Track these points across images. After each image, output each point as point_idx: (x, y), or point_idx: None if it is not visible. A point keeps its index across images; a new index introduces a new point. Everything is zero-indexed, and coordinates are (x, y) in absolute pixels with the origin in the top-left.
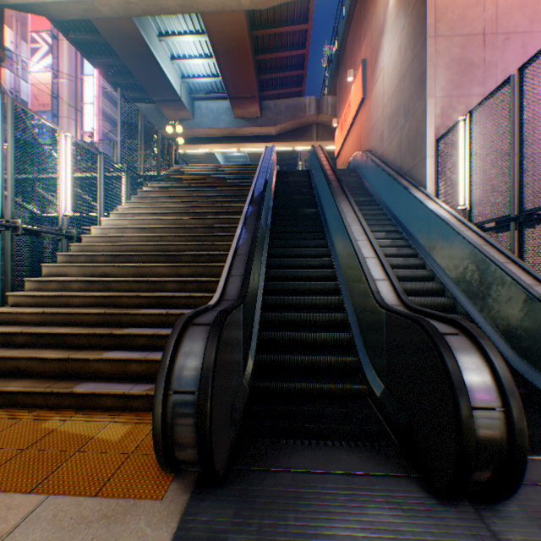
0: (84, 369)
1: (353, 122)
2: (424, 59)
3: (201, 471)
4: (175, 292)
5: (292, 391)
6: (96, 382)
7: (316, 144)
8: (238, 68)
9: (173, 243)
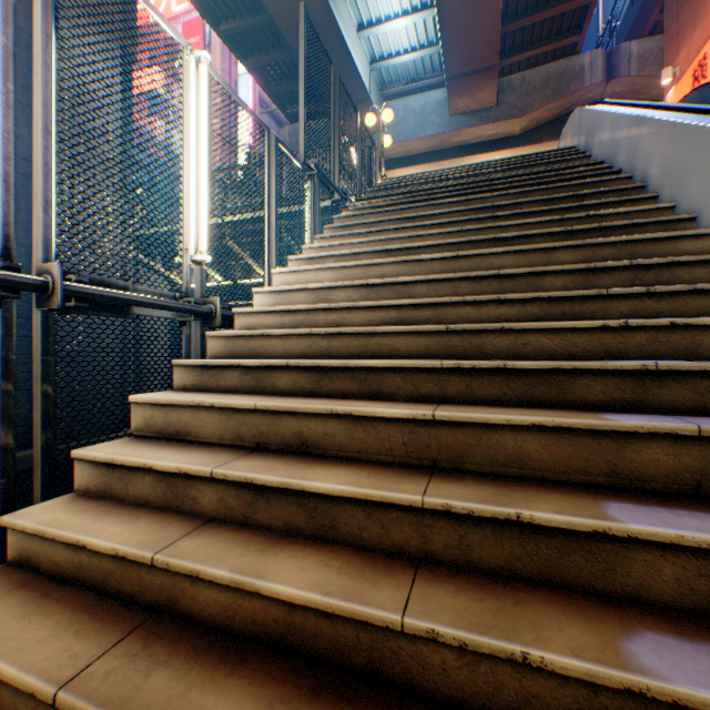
0: None
1: None
2: None
3: None
4: None
5: None
6: None
7: None
8: (474, 9)
9: (501, 326)
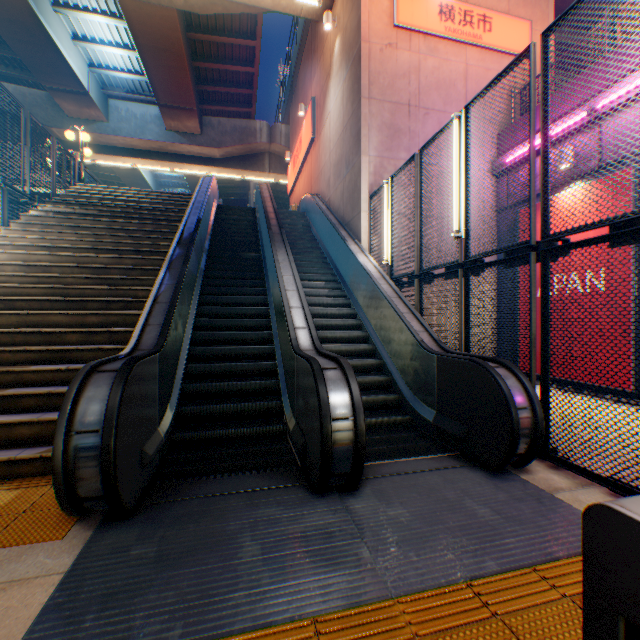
0: None
1: (305, 161)
2: (361, 118)
3: (108, 511)
4: (79, 345)
5: (216, 439)
6: None
7: (269, 176)
8: (171, 71)
9: (77, 287)
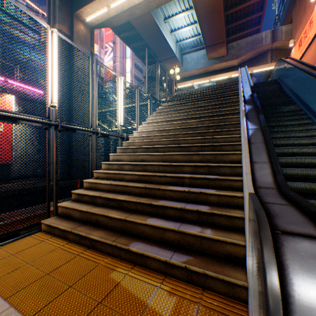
0: (134, 229)
1: (315, 35)
2: None
3: None
4: (190, 174)
5: None
6: (143, 243)
7: (270, 65)
8: (213, 23)
9: (183, 139)
